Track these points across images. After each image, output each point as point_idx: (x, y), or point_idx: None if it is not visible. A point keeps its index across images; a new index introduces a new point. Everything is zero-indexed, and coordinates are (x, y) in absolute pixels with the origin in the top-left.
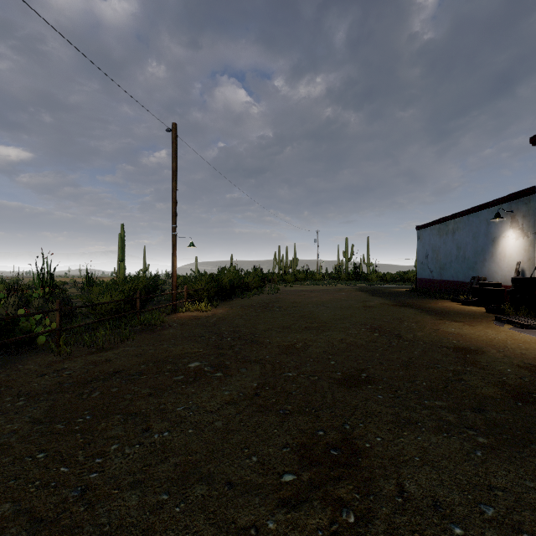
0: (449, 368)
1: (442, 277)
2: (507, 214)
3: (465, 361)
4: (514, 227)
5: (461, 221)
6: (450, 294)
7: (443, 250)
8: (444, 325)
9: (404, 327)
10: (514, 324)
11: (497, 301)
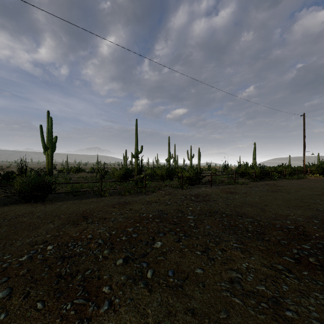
0: None
1: None
2: None
3: None
4: None
5: None
6: None
7: None
8: None
9: None
10: None
11: None
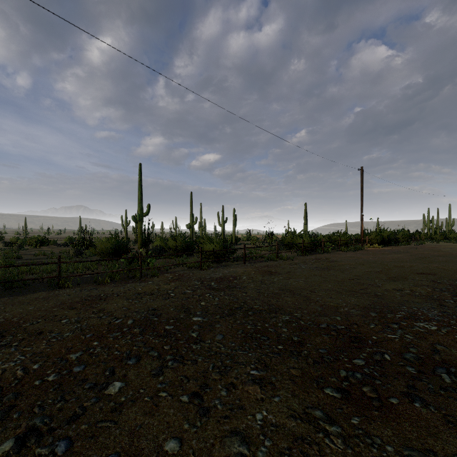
0: None
1: None
2: None
3: None
4: None
5: None
6: None
7: None
8: None
9: None
10: None
11: None
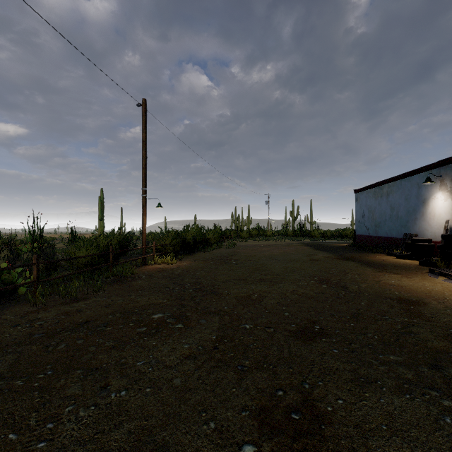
0: (397, 320)
1: (377, 234)
2: (437, 179)
3: (410, 312)
4: (443, 190)
5: (394, 185)
6: (385, 248)
7: (378, 211)
8: (384, 277)
9: (349, 278)
10: (447, 276)
11: (428, 255)
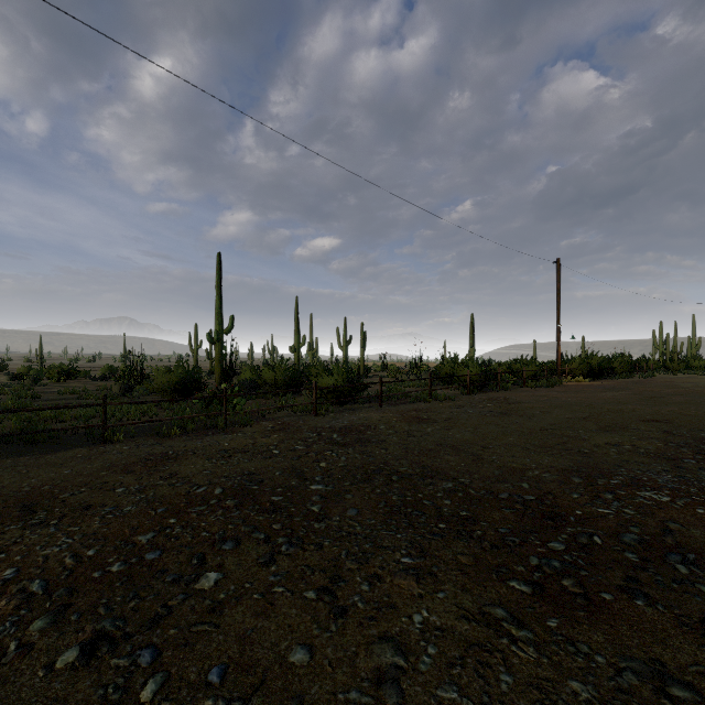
0: None
1: None
2: None
3: None
4: None
5: None
6: None
7: None
8: None
9: None
10: None
11: None
